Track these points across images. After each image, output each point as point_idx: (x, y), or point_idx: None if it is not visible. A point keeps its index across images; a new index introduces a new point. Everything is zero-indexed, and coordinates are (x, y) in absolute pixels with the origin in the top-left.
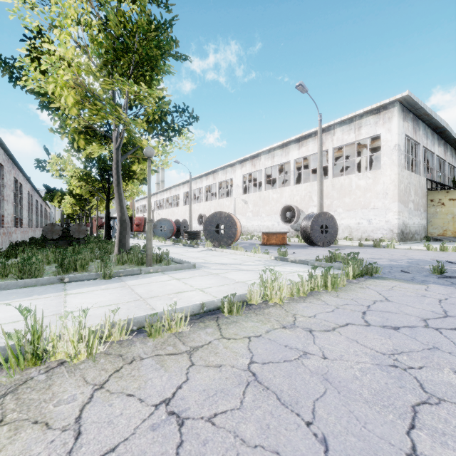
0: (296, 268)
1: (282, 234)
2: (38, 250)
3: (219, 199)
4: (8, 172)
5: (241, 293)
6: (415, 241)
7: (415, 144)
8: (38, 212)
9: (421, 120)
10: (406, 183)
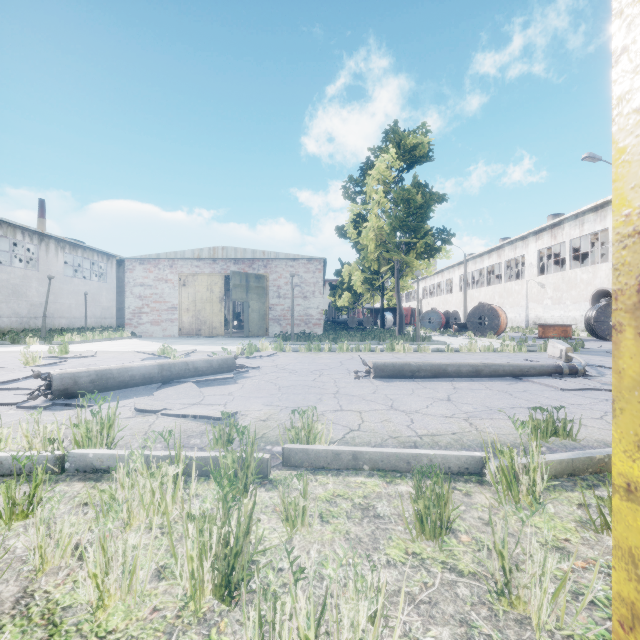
0: None
1: (562, 327)
2: (355, 332)
3: (505, 283)
4: None
5: (457, 347)
6: None
7: None
8: None
9: None
10: None
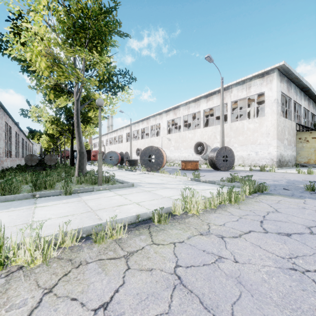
0: (206, 186)
1: (195, 162)
2: (20, 173)
3: (150, 138)
4: (1, 117)
5: (167, 206)
6: (289, 167)
7: (288, 99)
8: (23, 147)
9: (292, 82)
10: (282, 126)
